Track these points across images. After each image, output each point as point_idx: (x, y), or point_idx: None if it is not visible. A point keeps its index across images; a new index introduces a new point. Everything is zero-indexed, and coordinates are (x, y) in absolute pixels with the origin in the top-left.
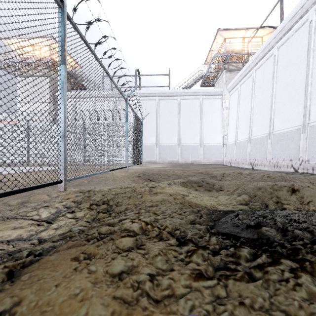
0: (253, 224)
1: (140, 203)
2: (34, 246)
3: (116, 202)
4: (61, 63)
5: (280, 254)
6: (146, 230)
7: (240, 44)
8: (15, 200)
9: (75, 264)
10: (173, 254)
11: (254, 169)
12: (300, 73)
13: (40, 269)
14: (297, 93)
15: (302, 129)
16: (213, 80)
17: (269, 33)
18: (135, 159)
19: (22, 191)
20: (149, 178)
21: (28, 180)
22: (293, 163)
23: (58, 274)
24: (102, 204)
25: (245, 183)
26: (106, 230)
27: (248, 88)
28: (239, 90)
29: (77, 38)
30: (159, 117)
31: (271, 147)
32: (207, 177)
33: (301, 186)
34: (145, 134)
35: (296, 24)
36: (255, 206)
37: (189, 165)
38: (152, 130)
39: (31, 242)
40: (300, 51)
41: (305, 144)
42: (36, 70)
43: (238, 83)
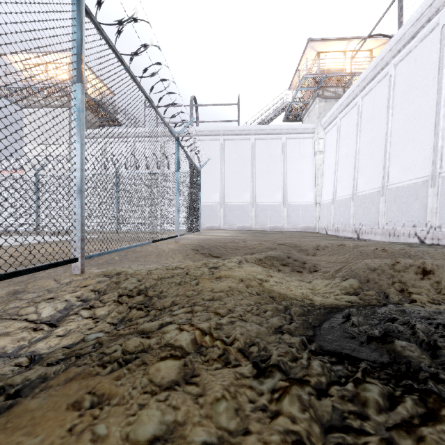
0: (378, 335)
1: (195, 294)
2: (14, 374)
3: (159, 291)
4: (76, 81)
5: (438, 397)
6: (203, 345)
7: (340, 60)
8: (3, 288)
9: (72, 420)
10: (247, 395)
11: (360, 239)
12: (428, 101)
13: (8, 429)
14: (423, 130)
15: (431, 181)
16: (301, 112)
17: (381, 45)
18: (189, 224)
19: (11, 276)
20: (210, 252)
21: (31, 257)
22: (417, 230)
23: (36, 442)
24: (137, 295)
25: (350, 260)
26: (137, 346)
27: (352, 123)
28: (338, 125)
29: (102, 44)
30: (224, 164)
31: (386, 208)
32: (294, 250)
33: (436, 265)
34: (205, 188)
35: (421, 31)
36: (369, 296)
37: (267, 232)
38: (215, 183)
39: (16, 362)
40: (427, 68)
41: (435, 203)
42: (50, 98)
43: (337, 116)
